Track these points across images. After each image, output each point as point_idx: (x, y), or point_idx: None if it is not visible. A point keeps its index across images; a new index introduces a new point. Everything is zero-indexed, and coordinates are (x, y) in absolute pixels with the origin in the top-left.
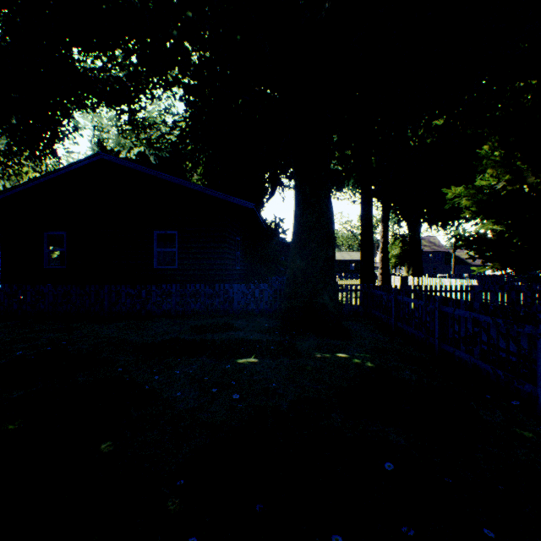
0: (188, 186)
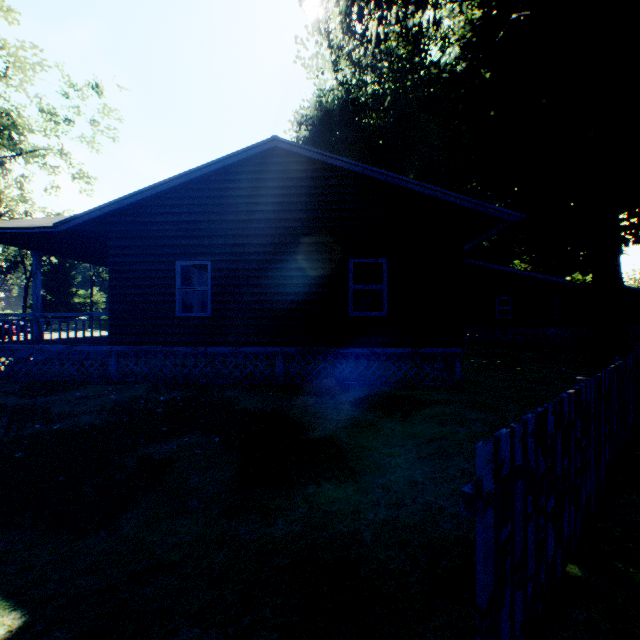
0: (518, 272)
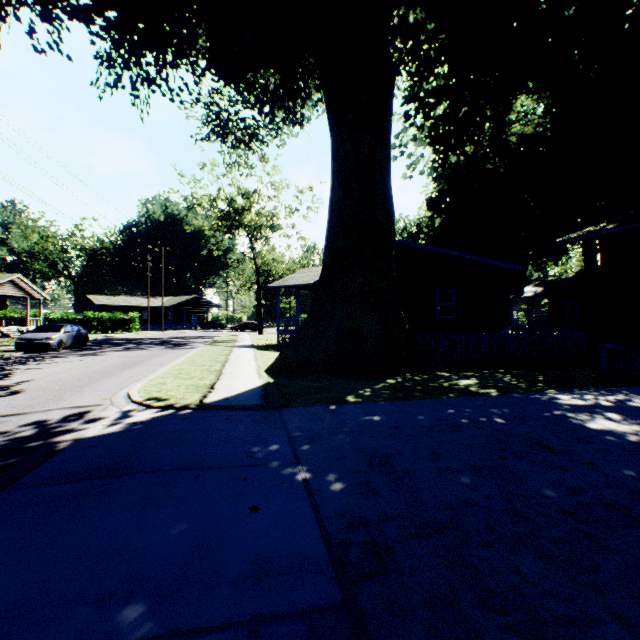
0: None
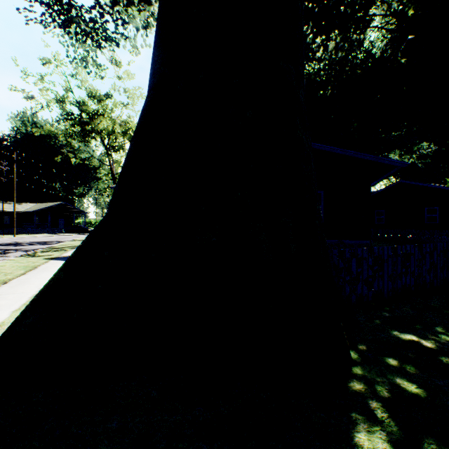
0: (444, 188)
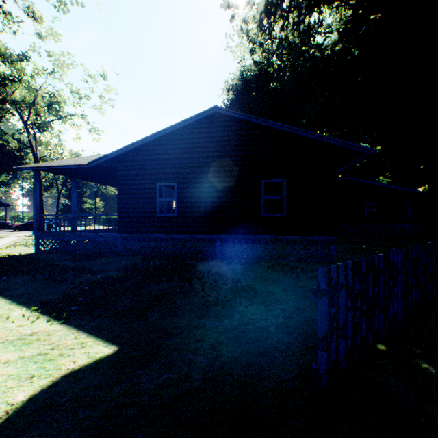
0: (381, 185)
